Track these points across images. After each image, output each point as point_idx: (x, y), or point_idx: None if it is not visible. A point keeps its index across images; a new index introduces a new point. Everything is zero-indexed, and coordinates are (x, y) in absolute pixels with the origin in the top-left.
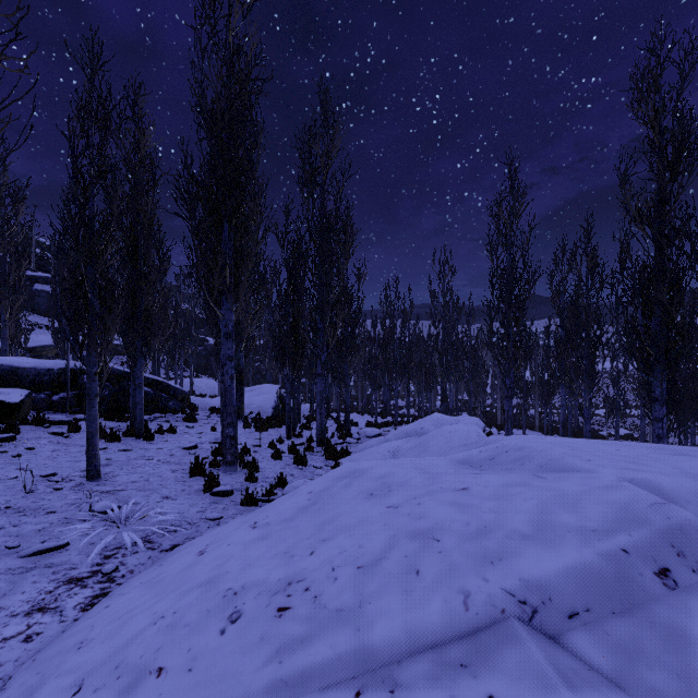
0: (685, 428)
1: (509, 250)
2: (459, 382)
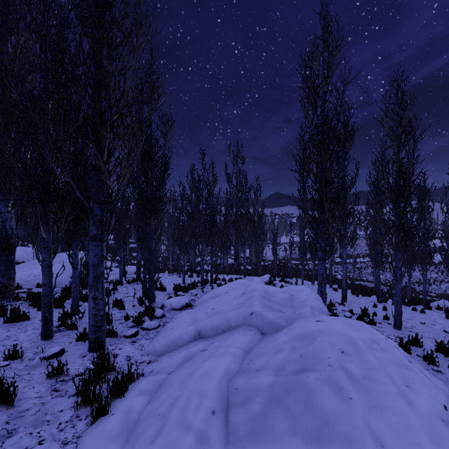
0: (409, 274)
1: (323, 107)
2: (246, 244)
